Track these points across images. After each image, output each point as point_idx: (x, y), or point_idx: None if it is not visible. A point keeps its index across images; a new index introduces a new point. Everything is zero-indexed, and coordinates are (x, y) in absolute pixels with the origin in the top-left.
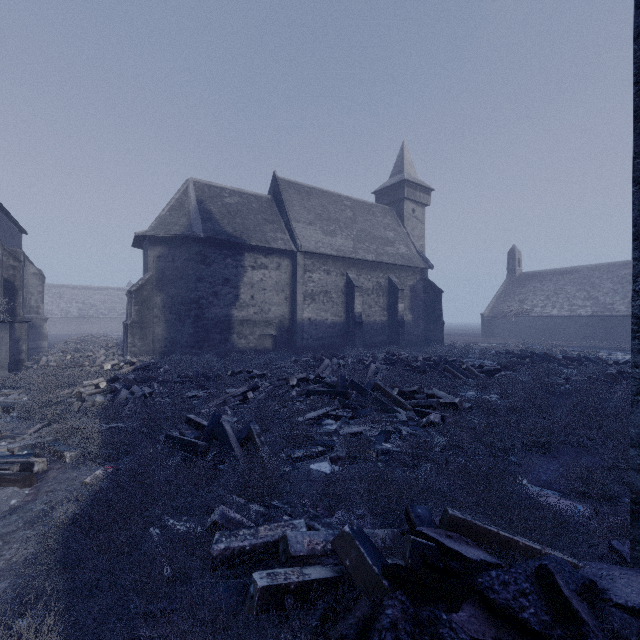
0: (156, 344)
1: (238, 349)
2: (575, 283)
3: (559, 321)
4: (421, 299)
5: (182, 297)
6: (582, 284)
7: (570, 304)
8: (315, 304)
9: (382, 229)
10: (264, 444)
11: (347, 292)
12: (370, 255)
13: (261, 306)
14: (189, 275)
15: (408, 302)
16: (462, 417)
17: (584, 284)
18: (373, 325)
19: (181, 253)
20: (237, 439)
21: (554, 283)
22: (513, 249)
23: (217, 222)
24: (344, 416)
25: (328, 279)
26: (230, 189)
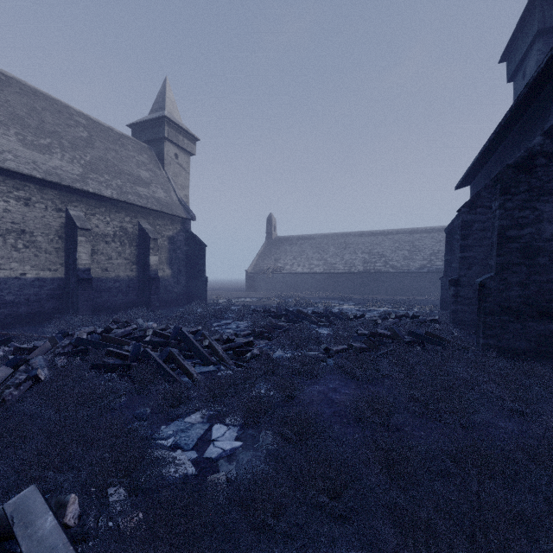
0: None
1: None
2: (312, 247)
3: (303, 277)
4: (183, 252)
5: None
6: (317, 248)
7: (310, 263)
8: None
9: (134, 165)
10: None
11: (67, 235)
12: (109, 190)
13: None
14: None
15: (166, 255)
16: None
17: (318, 248)
18: (115, 282)
19: None
20: None
21: (299, 246)
22: (271, 216)
23: None
24: None
25: (27, 212)
26: None
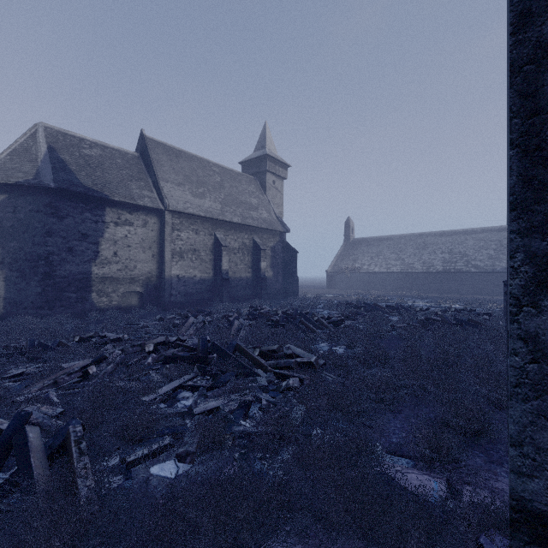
0: None
1: (98, 308)
2: (390, 248)
3: (380, 276)
4: (280, 258)
5: (26, 252)
6: (394, 248)
7: (387, 263)
8: (184, 261)
9: (247, 195)
10: (84, 454)
11: (215, 251)
12: (236, 218)
13: (125, 263)
14: (36, 228)
15: (269, 260)
16: (318, 374)
17: (395, 249)
18: (239, 281)
19: (25, 203)
20: (48, 448)
21: (376, 247)
22: (348, 220)
23: (73, 173)
24: (202, 386)
25: (197, 238)
26: (91, 141)
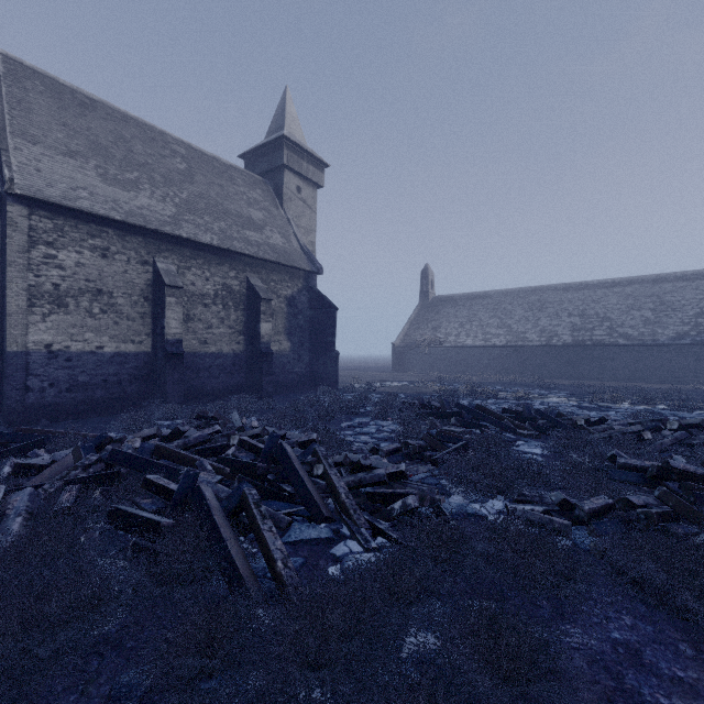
0: None
1: None
2: (488, 309)
3: (474, 352)
4: (305, 318)
5: None
6: (495, 310)
7: (484, 332)
8: (66, 315)
9: (244, 204)
10: None
11: (154, 296)
12: (208, 235)
13: None
14: None
15: (283, 322)
16: None
17: (497, 310)
18: (216, 358)
19: None
20: None
21: (468, 309)
22: (426, 268)
23: None
24: None
25: (105, 267)
26: None
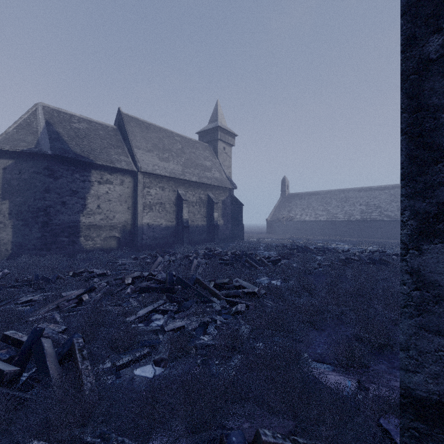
0: (1, 247)
1: (85, 249)
2: (318, 201)
3: (309, 224)
4: (229, 209)
5: (29, 205)
6: (321, 202)
7: (315, 213)
8: (152, 212)
9: (203, 159)
10: (85, 359)
11: (177, 204)
12: (194, 177)
13: (107, 214)
14: (36, 186)
15: (221, 211)
16: (260, 302)
17: (322, 202)
18: (196, 228)
19: (28, 167)
20: (58, 355)
21: (307, 200)
22: (284, 178)
23: (65, 142)
24: (170, 310)
25: (163, 194)
26: (79, 116)
